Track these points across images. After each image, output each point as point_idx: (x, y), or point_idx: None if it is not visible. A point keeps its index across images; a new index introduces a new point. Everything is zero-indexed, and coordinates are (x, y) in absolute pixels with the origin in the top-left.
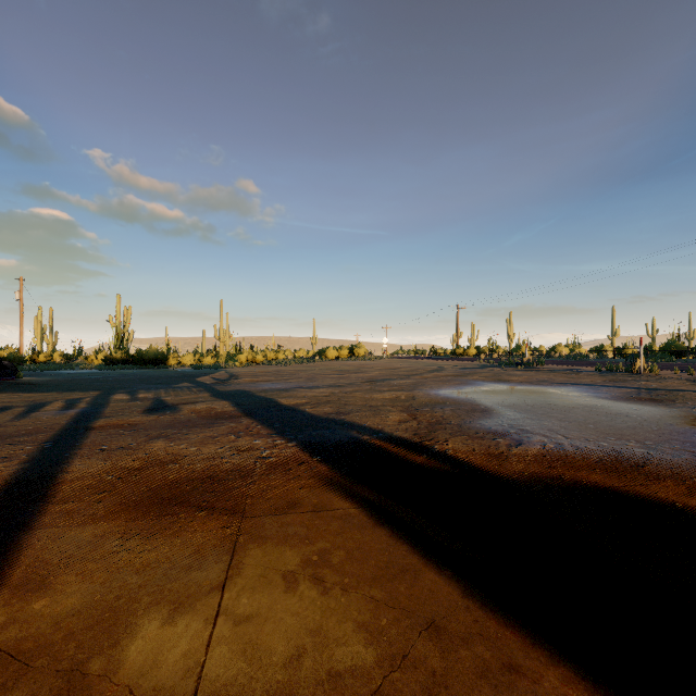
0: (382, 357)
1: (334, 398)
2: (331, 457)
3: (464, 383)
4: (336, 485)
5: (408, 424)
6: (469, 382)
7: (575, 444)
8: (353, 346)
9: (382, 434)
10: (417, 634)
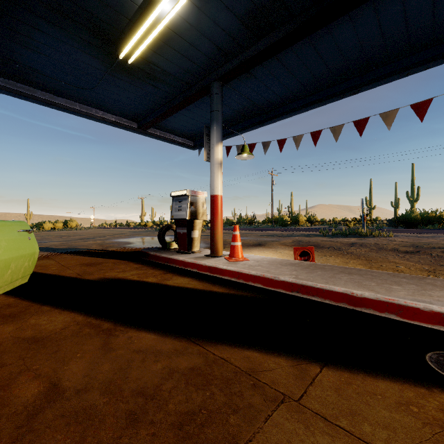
0: (90, 228)
1: (65, 244)
2: (72, 253)
3: (131, 237)
4: (76, 255)
5: (99, 247)
6: (134, 237)
7: (147, 246)
8: (67, 220)
9: (89, 249)
10: (94, 260)
